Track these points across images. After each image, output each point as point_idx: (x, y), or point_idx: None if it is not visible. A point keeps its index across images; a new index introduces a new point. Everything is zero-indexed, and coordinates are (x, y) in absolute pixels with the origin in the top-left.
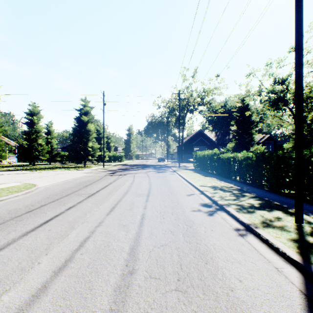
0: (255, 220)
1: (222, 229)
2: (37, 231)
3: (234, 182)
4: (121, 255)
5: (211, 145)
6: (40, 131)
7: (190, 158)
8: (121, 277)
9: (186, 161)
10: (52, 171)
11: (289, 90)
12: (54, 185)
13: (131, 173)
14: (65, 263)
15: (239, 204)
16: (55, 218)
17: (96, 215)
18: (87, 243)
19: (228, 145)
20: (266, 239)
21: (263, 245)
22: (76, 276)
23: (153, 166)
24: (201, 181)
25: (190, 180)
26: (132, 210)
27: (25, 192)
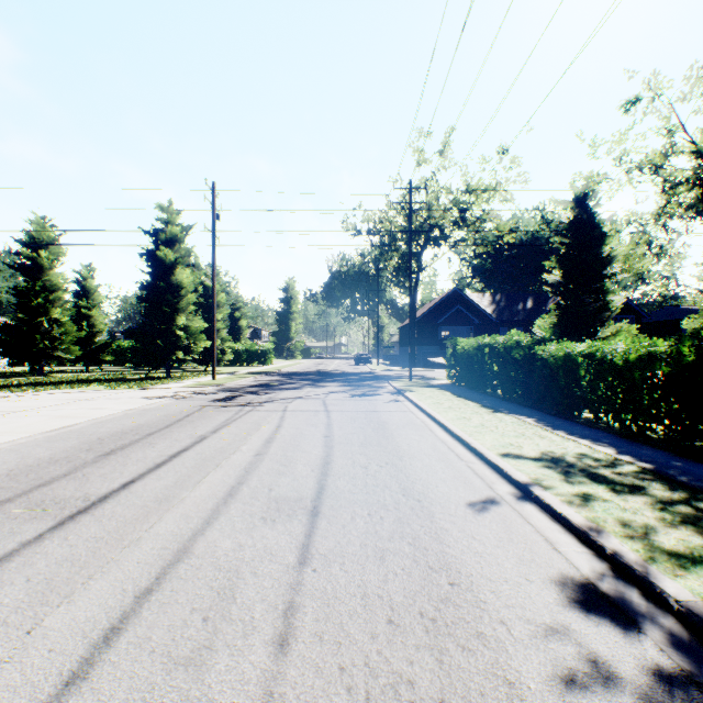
0: None
1: None
2: None
3: (603, 435)
4: None
5: (481, 326)
6: (57, 287)
7: (433, 355)
8: None
9: (421, 362)
10: (66, 393)
11: None
12: (1, 450)
13: (281, 398)
14: None
15: None
16: None
17: None
18: None
19: (537, 321)
20: None
21: None
22: None
23: (342, 376)
24: (494, 430)
25: (457, 428)
26: (203, 664)
27: None
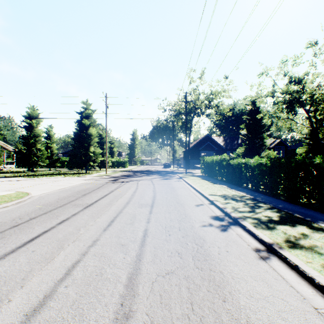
0: (277, 239)
1: (239, 249)
2: (18, 252)
3: (246, 190)
4: (116, 287)
5: (218, 151)
6: (39, 135)
7: (197, 163)
8: (113, 323)
9: (192, 166)
10: (51, 178)
11: (306, 90)
12: (49, 194)
13: (135, 180)
14: (43, 301)
15: (256, 217)
16: (43, 235)
17: (91, 231)
18: (76, 270)
19: (237, 150)
20: (295, 265)
21: (292, 272)
22: (53, 322)
23: (158, 172)
24: (210, 189)
25: (198, 188)
26: (133, 224)
27: (15, 202)
